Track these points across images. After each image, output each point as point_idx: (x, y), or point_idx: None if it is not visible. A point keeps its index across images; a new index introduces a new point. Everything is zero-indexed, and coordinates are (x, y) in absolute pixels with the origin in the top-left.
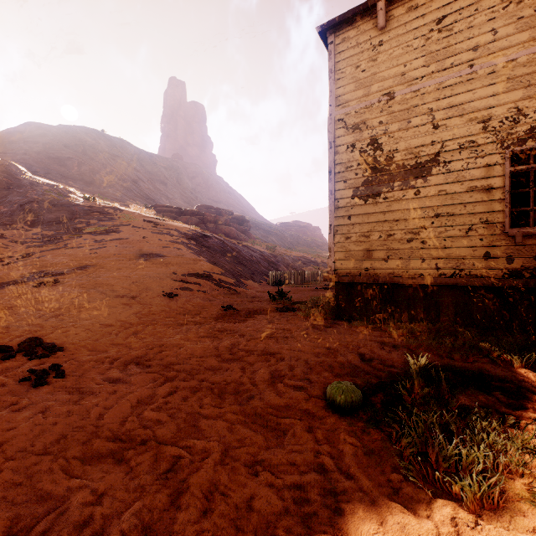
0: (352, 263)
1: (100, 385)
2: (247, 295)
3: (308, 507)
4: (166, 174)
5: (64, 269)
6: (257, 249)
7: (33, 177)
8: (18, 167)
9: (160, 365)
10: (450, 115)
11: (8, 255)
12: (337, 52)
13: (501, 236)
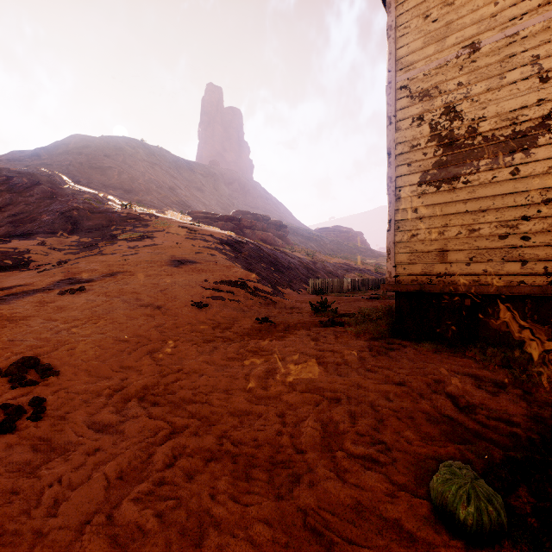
0: (418, 267)
1: (78, 438)
2: (285, 305)
3: None
4: (203, 181)
5: (94, 276)
6: (295, 256)
7: (75, 187)
8: (62, 177)
9: (170, 403)
10: None
11: (46, 262)
12: (398, 3)
13: None
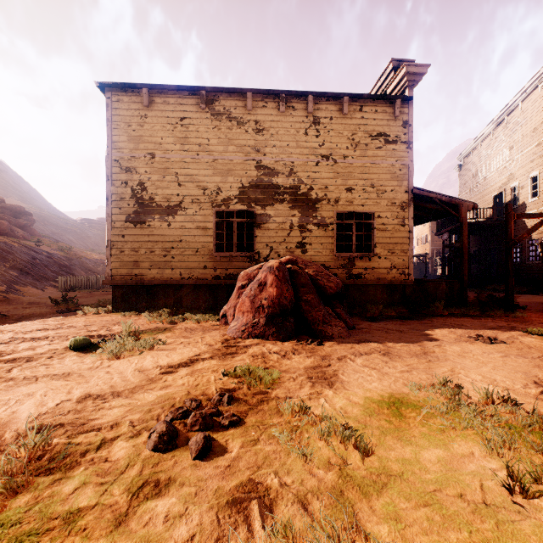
0: (125, 270)
1: None
2: (23, 302)
3: (39, 372)
4: None
5: None
6: (44, 251)
7: None
8: None
9: None
10: (187, 180)
11: None
12: (113, 107)
13: (212, 256)
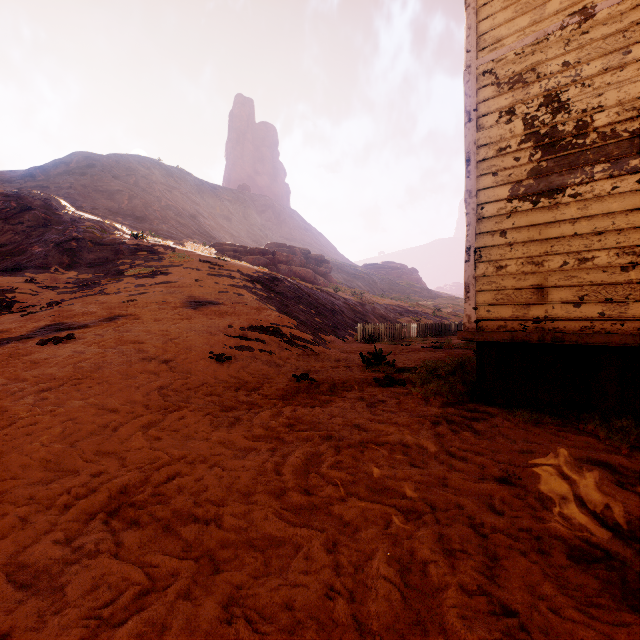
0: (508, 309)
1: None
2: (329, 357)
3: None
4: (230, 208)
5: (89, 320)
6: (340, 296)
7: (75, 213)
8: (60, 202)
9: (156, 521)
10: None
11: (34, 303)
12: None
13: None
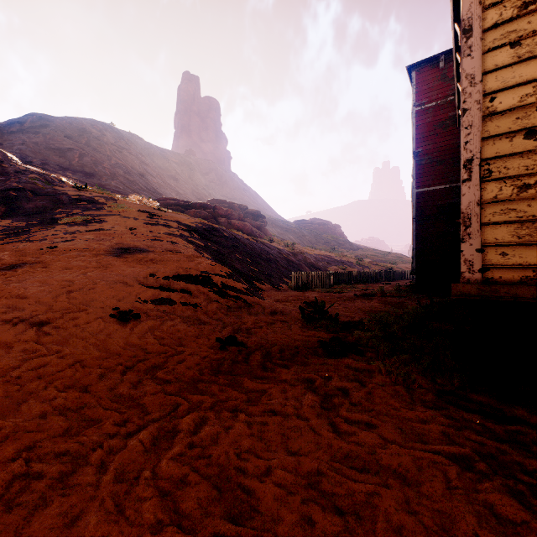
0: None
1: None
2: (264, 308)
3: None
4: (177, 169)
5: None
6: (274, 247)
7: (21, 166)
8: (7, 155)
9: None
10: None
11: None
12: None
13: None
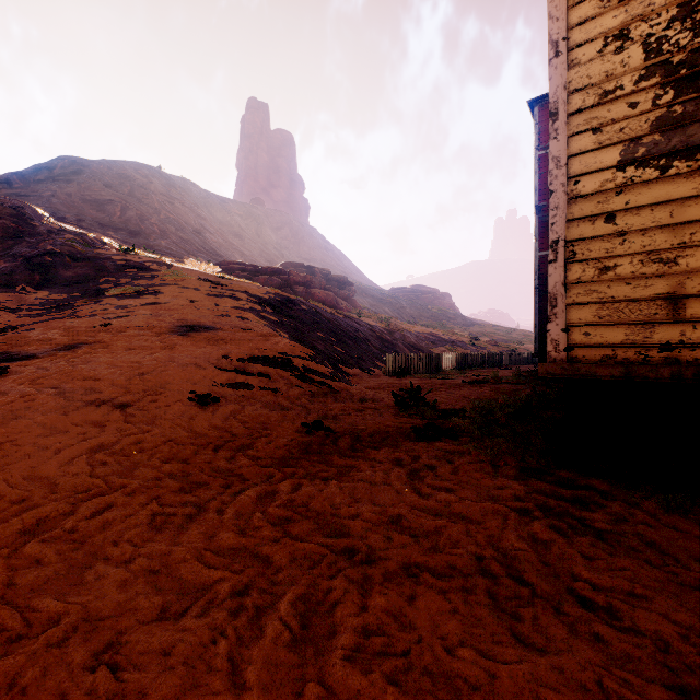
0: (618, 331)
1: None
2: (352, 395)
3: None
4: (241, 224)
5: (42, 349)
6: (365, 322)
7: (54, 224)
8: (37, 211)
9: None
10: None
11: None
12: None
13: None
